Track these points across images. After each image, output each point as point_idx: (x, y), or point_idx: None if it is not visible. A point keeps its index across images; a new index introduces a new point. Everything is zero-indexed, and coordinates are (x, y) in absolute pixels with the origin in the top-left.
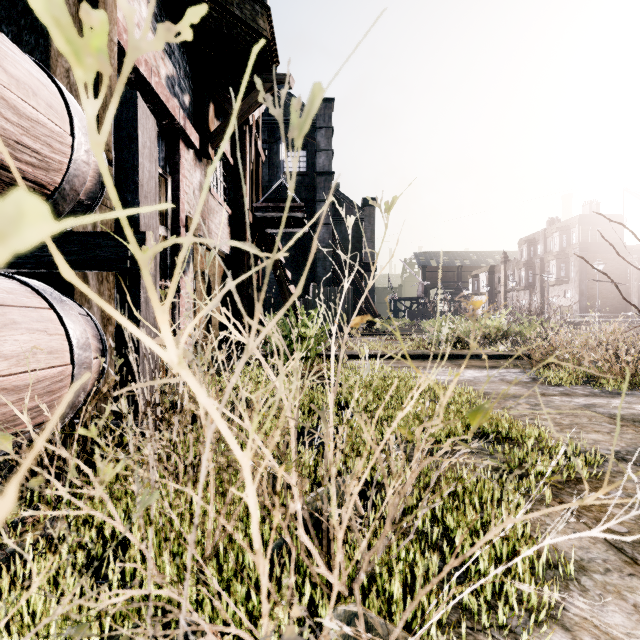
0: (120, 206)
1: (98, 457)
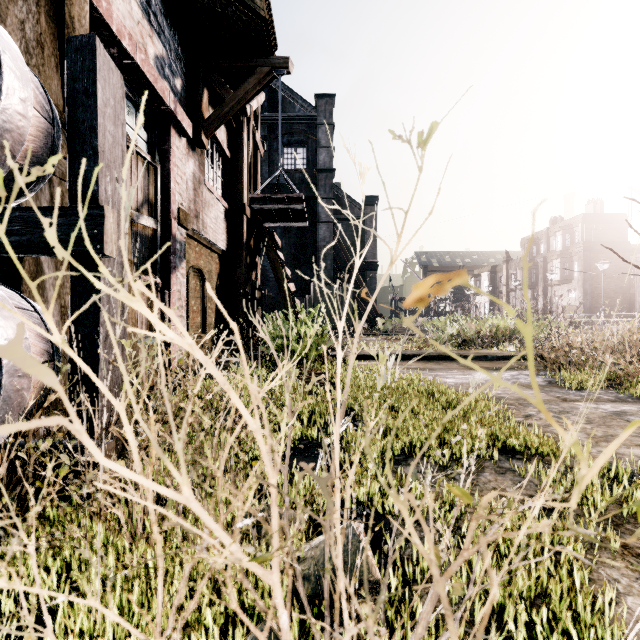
0: None
1: None
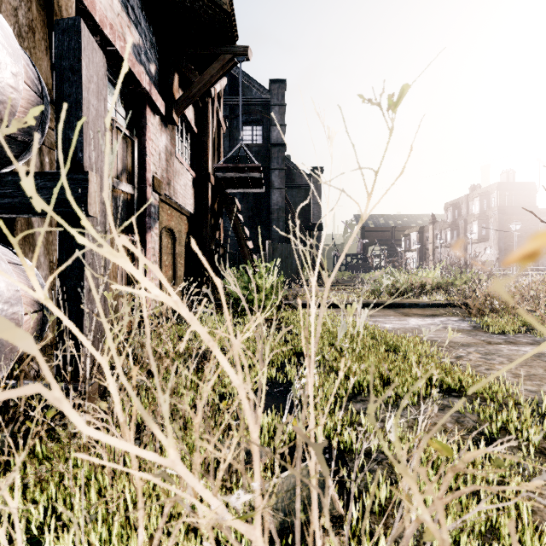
0: None
1: None
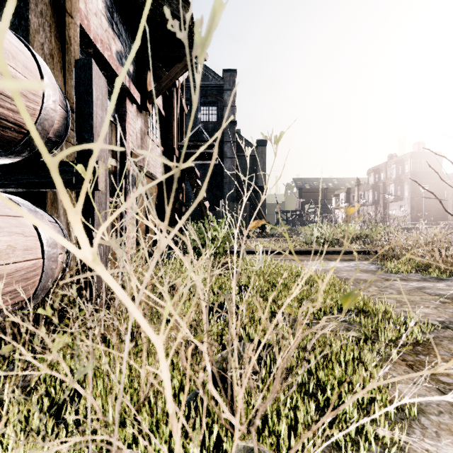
0: (25, 108)
1: (45, 334)
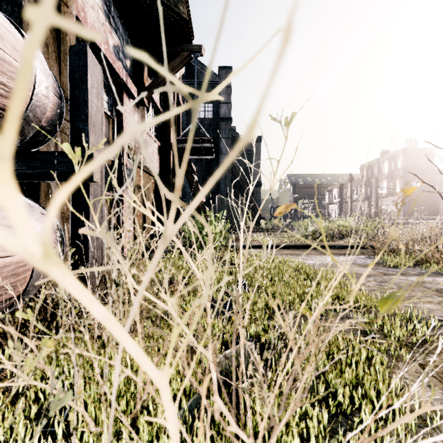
0: None
1: (13, 350)
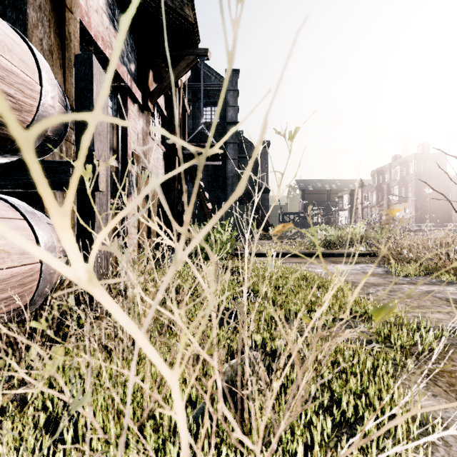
0: None
1: (35, 357)
